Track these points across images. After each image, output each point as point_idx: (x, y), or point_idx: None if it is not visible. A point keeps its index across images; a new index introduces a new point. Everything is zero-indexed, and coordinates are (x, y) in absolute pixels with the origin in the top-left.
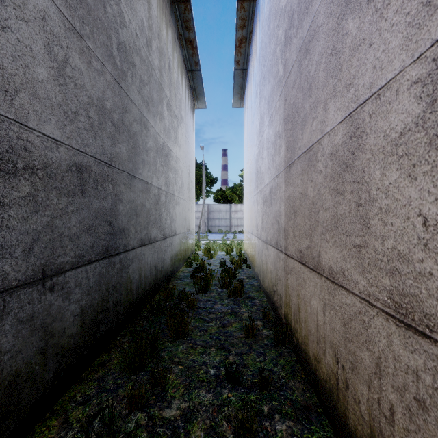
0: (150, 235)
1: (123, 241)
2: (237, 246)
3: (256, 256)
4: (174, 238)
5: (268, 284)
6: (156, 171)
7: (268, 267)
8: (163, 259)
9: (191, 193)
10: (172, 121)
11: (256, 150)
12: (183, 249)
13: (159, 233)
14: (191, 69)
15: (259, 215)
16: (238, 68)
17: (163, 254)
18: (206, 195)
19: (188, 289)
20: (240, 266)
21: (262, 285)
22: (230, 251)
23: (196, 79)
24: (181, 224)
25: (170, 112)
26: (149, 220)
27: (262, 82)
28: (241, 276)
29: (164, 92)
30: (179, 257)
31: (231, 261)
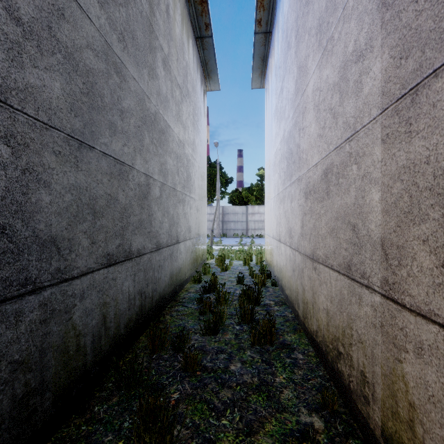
0: (128, 247)
1: (53, 264)
2: (258, 254)
3: (289, 274)
4: (175, 247)
5: (319, 329)
6: (142, 149)
7: (319, 300)
8: (156, 279)
9: (201, 190)
10: (172, 89)
11: (289, 123)
12: (190, 260)
13: (149, 241)
14: (201, 35)
15: (294, 215)
16: (260, 30)
17: (156, 271)
18: (220, 196)
19: (191, 323)
20: (263, 284)
21: (302, 322)
22: (248, 261)
23: (207, 50)
24: (186, 228)
25: (168, 75)
26: (127, 223)
27: (302, 13)
28: (267, 299)
29: (158, 40)
30: (184, 271)
31: (251, 275)
